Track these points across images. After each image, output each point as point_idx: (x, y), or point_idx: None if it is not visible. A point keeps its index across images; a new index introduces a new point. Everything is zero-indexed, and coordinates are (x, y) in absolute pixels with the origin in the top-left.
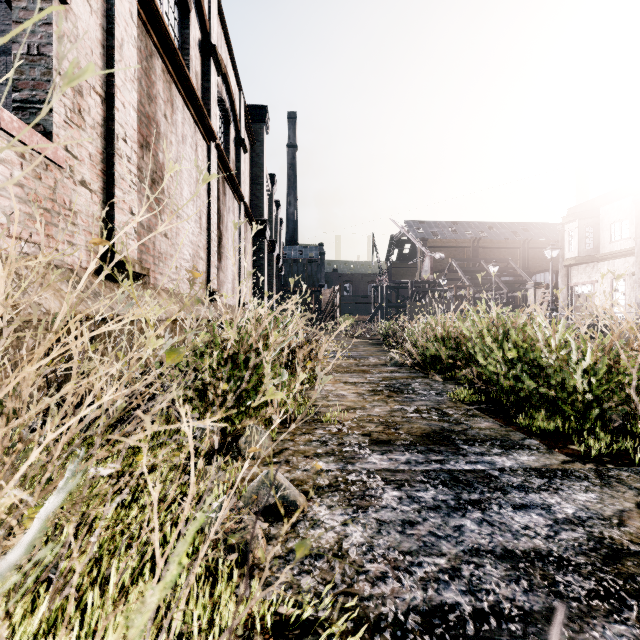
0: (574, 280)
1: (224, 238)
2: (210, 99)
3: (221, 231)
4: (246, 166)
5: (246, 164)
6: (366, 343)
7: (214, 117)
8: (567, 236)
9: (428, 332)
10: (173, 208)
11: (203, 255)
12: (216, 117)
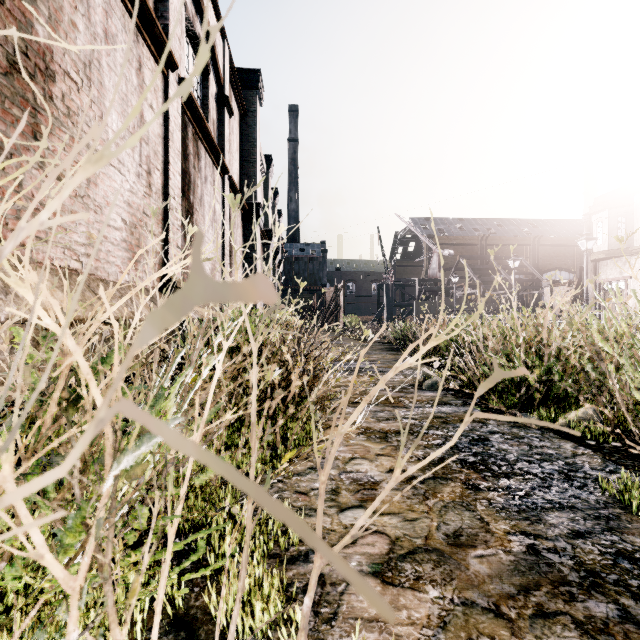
0: (602, 276)
1: (197, 214)
2: (168, 10)
3: (191, 203)
4: (234, 138)
5: (234, 135)
6: (377, 348)
7: (176, 40)
8: (595, 227)
9: (489, 340)
10: (80, 137)
11: (155, 228)
12: (180, 42)
